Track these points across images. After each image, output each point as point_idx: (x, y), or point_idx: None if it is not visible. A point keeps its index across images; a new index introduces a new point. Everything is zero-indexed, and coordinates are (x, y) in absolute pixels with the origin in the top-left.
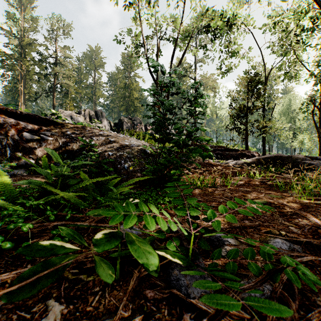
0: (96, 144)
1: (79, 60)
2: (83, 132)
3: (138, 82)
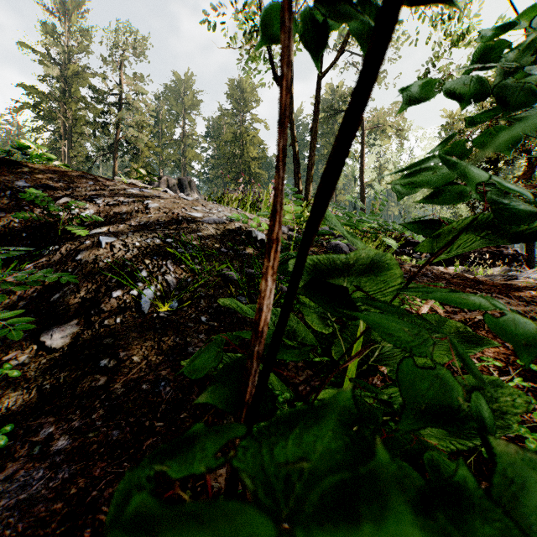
0: (92, 216)
1: (158, 99)
2: (73, 184)
3: (257, 130)
